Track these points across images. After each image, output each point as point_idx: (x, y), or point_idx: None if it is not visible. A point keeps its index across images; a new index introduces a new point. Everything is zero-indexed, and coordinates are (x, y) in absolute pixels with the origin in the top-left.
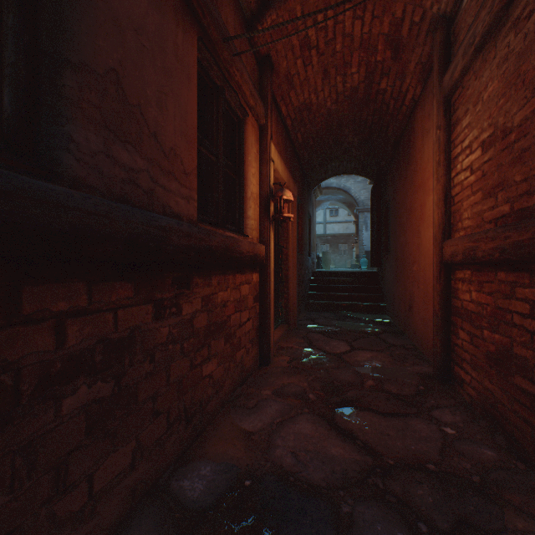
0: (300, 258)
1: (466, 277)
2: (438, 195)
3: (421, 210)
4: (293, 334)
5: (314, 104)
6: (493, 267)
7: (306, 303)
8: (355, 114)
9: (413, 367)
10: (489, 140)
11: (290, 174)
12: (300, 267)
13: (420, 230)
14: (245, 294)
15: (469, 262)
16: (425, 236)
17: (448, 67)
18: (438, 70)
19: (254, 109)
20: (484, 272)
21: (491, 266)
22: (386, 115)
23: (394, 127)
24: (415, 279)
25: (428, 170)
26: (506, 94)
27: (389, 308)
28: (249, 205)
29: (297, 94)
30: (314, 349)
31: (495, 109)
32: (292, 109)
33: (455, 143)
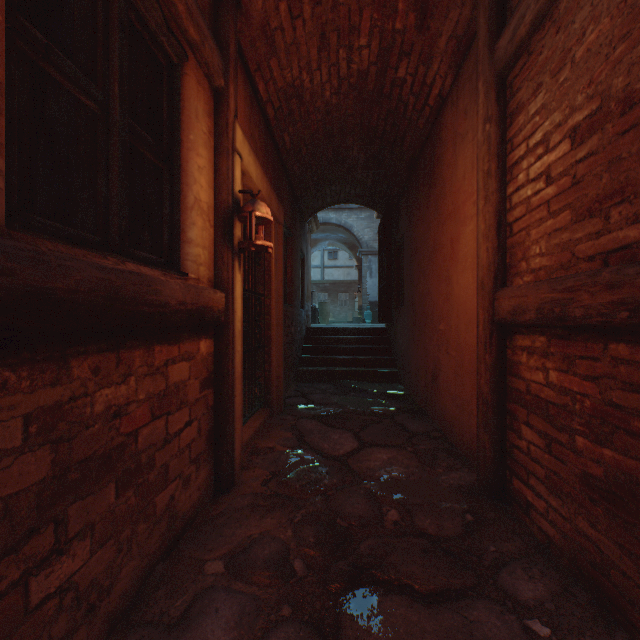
0: (289, 311)
1: (538, 346)
2: (488, 220)
3: (453, 247)
4: (278, 423)
5: (308, 91)
6: (600, 333)
7: (298, 371)
8: (363, 115)
9: (449, 474)
10: (590, 121)
11: (272, 187)
12: (289, 322)
13: (450, 274)
14: (180, 380)
15: (552, 323)
16: (460, 282)
17: (506, 24)
18: (488, 34)
19: (200, 49)
20: (578, 342)
21: (596, 332)
22: (403, 120)
23: (412, 138)
24: (443, 342)
25: (464, 189)
26: (632, 33)
27: (404, 375)
28: (191, 219)
29: (281, 65)
30: (307, 449)
31: (604, 66)
32: (274, 90)
33: (514, 142)
